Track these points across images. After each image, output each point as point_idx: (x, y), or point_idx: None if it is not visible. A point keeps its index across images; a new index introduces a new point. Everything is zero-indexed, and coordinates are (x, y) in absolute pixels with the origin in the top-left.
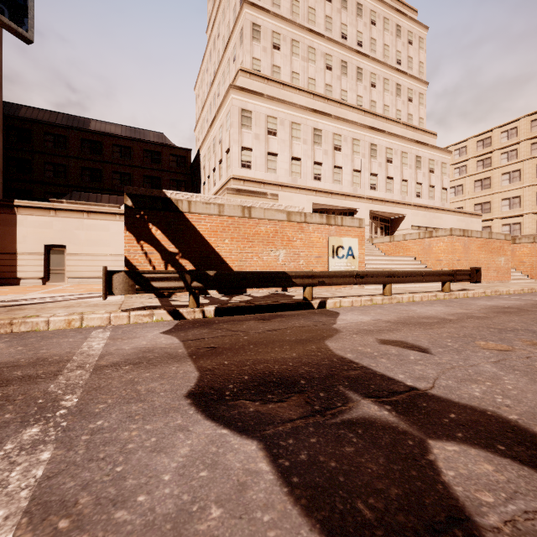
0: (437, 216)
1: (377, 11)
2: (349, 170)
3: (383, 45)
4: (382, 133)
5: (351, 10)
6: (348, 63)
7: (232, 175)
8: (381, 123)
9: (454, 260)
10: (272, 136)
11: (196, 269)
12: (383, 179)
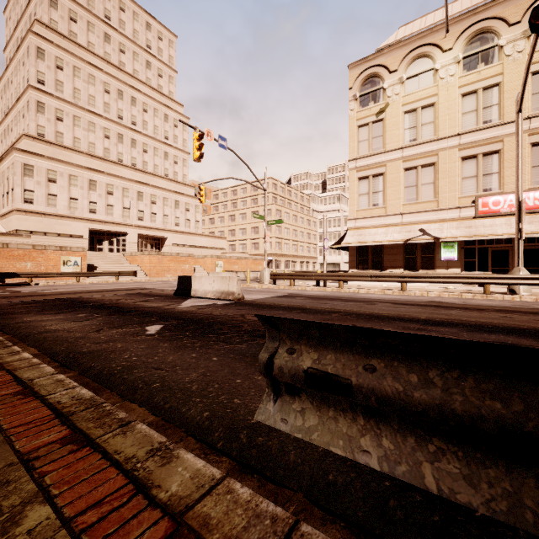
0: (192, 238)
1: (148, 103)
2: (120, 208)
3: (154, 126)
4: (147, 185)
5: (127, 101)
6: (124, 135)
7: (15, 208)
8: (150, 177)
9: (151, 267)
10: (52, 183)
11: None
12: (148, 214)
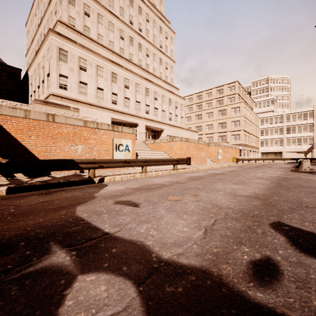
0: (179, 131)
1: (149, 15)
2: (134, 101)
3: (153, 35)
4: (152, 83)
5: (136, 9)
6: (134, 39)
7: (51, 92)
8: (152, 77)
9: (182, 153)
10: (83, 71)
11: None
12: (152, 108)
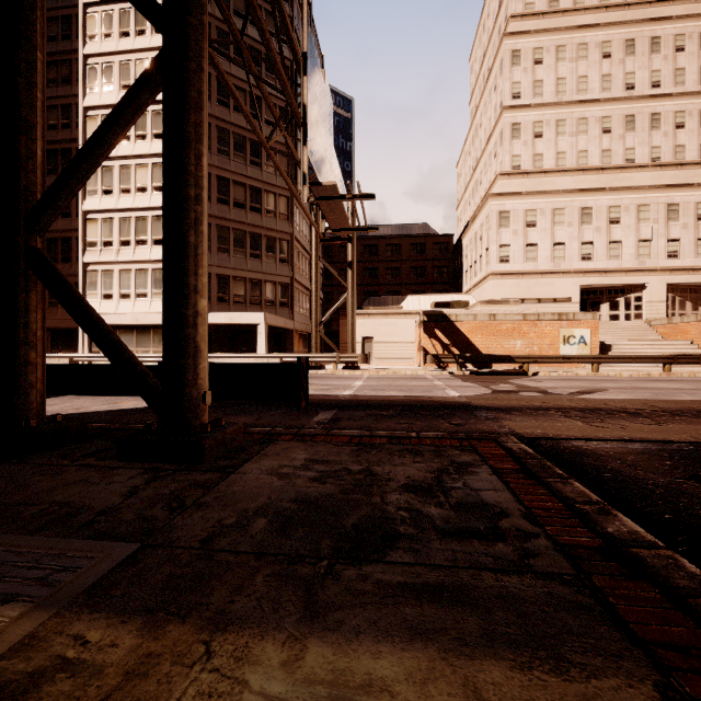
0: None
1: (686, 31)
2: (632, 242)
3: (699, 69)
4: (687, 188)
5: (642, 51)
6: (636, 114)
7: (490, 272)
8: (691, 172)
9: None
10: (531, 228)
11: (461, 353)
12: (689, 242)
